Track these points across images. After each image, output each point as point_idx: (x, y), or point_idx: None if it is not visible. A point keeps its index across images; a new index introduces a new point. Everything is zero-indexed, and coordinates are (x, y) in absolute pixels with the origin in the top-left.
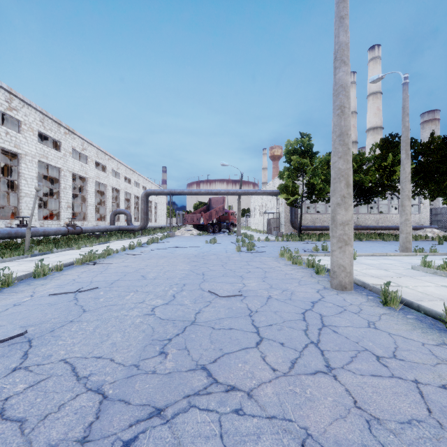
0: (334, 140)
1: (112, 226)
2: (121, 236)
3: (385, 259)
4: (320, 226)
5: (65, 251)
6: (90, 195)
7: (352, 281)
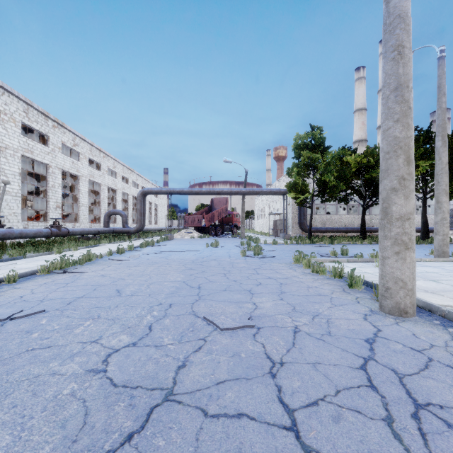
0: (386, 97)
1: (105, 228)
2: (114, 239)
3: (422, 266)
4: (331, 228)
5: (41, 256)
6: (83, 194)
7: (415, 302)
